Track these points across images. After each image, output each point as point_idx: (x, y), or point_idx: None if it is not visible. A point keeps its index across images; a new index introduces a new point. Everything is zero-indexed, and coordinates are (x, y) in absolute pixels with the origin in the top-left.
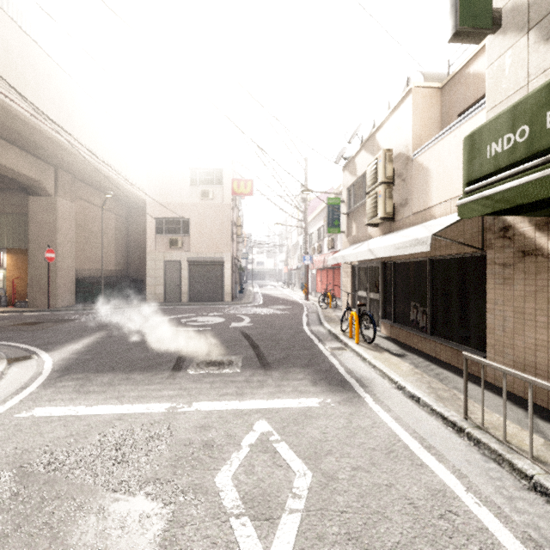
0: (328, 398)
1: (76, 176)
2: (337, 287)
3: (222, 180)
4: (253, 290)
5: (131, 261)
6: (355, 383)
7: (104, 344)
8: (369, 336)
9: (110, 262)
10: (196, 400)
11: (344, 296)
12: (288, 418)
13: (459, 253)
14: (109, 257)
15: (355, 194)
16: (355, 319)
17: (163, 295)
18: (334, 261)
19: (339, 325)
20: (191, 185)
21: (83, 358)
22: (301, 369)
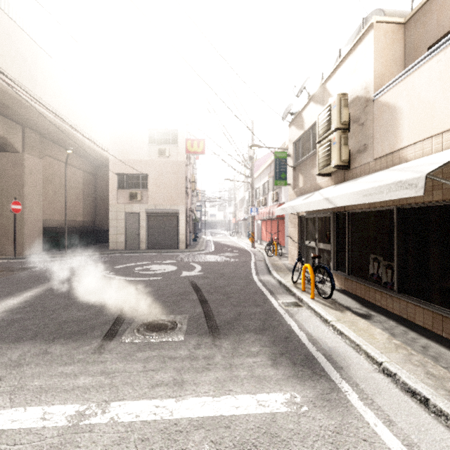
0: (297, 392)
1: (43, 135)
2: (281, 236)
3: (177, 139)
4: (206, 238)
5: (98, 213)
6: (325, 362)
7: (45, 298)
8: (321, 288)
9: (78, 214)
10: (117, 396)
11: (290, 246)
12: (244, 443)
13: (445, 199)
14: (77, 209)
15: (302, 147)
16: (310, 272)
17: (124, 243)
18: (283, 212)
19: (288, 274)
20: (149, 144)
21: (11, 319)
22: (255, 335)
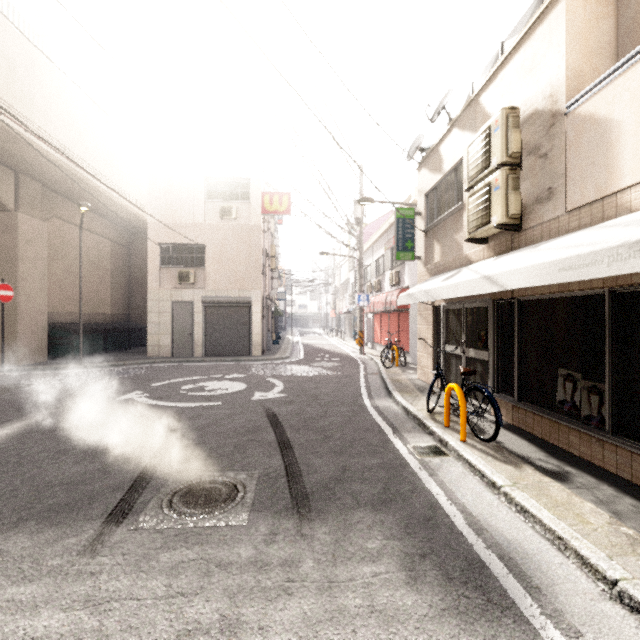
0: None
1: (48, 186)
2: (404, 337)
3: (249, 193)
4: (293, 340)
5: (133, 302)
6: (506, 574)
7: (29, 438)
8: (475, 422)
9: (103, 303)
10: None
11: (420, 352)
12: None
13: None
14: (102, 297)
15: (439, 201)
16: (459, 398)
17: (170, 347)
18: (410, 300)
19: (419, 397)
20: (207, 200)
21: None
22: (372, 513)
